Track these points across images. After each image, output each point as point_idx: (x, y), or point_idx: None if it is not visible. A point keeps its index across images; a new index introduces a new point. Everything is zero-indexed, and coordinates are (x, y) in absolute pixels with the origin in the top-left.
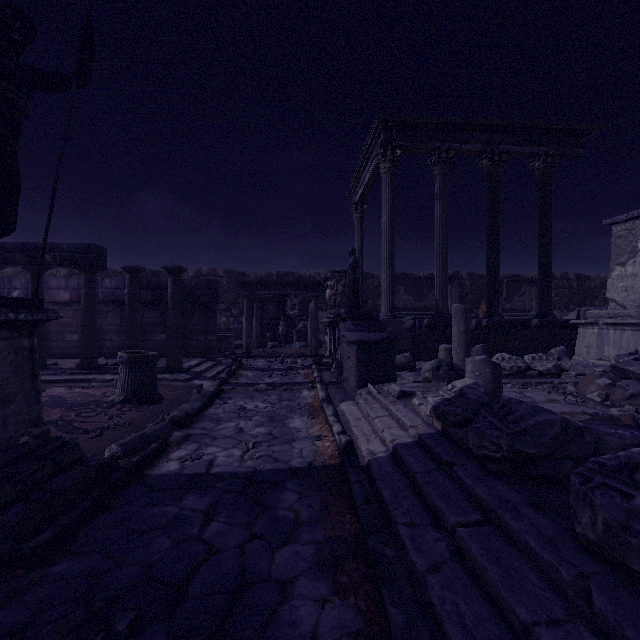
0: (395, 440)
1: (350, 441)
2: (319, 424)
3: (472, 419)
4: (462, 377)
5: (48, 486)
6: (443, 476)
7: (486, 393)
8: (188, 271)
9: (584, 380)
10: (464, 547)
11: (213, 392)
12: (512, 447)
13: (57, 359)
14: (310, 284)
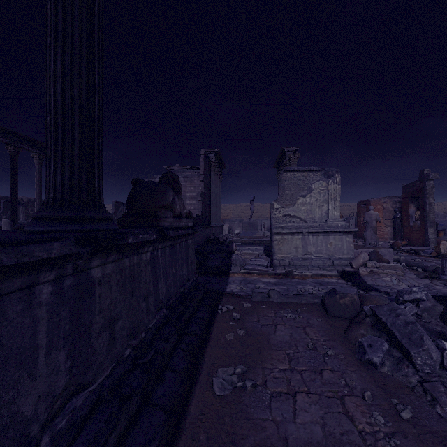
0: None
1: None
2: None
3: None
4: None
5: None
6: None
7: None
8: None
9: None
10: None
11: None
12: None
13: None
14: None
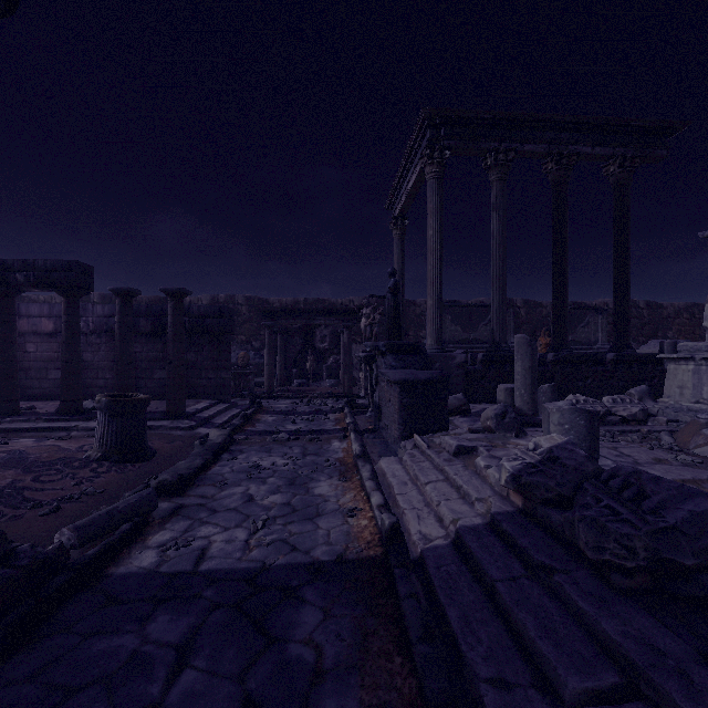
0: (458, 521)
1: (396, 524)
2: (353, 490)
3: (572, 496)
4: (528, 424)
5: None
6: (539, 589)
7: (588, 457)
8: (202, 298)
9: (684, 429)
10: None
11: (220, 444)
12: (655, 554)
13: (38, 401)
14: (342, 312)
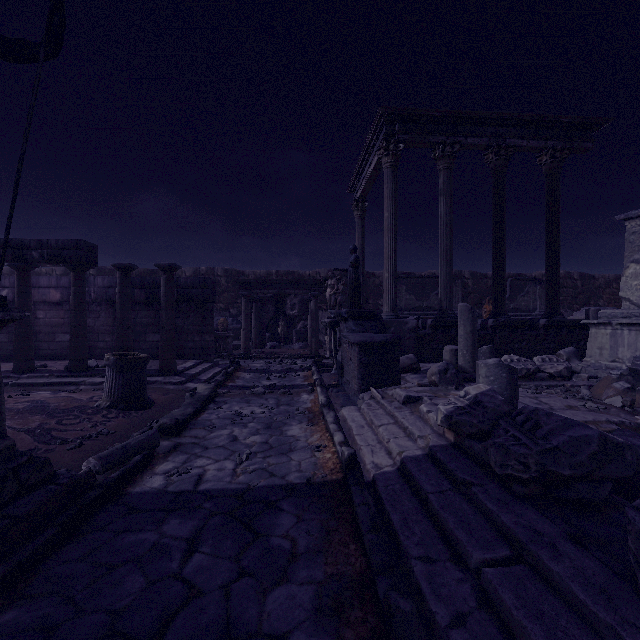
0: (403, 452)
1: (353, 454)
2: (319, 432)
3: (490, 431)
4: (469, 380)
5: (8, 510)
6: (460, 498)
7: (505, 401)
8: (186, 270)
9: (599, 383)
10: (494, 594)
11: (207, 396)
12: (543, 467)
13: (47, 360)
14: (310, 283)
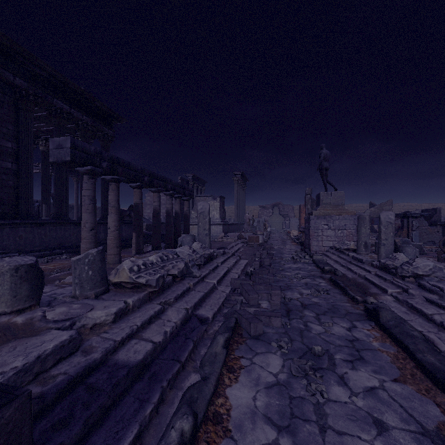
0: None
1: None
2: None
3: None
4: None
5: None
6: None
7: None
8: None
9: None
10: None
11: None
12: None
13: None
14: None
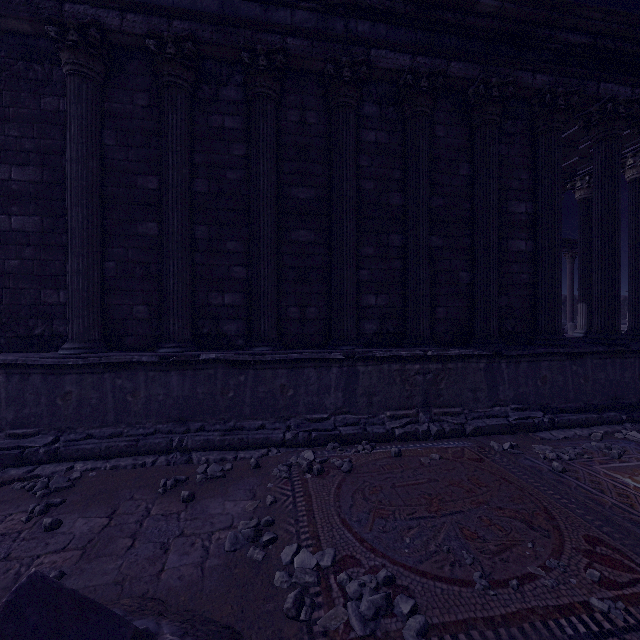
0: None
1: None
2: None
3: None
4: None
5: None
6: None
7: None
8: None
9: None
10: None
11: None
12: None
13: None
14: None
